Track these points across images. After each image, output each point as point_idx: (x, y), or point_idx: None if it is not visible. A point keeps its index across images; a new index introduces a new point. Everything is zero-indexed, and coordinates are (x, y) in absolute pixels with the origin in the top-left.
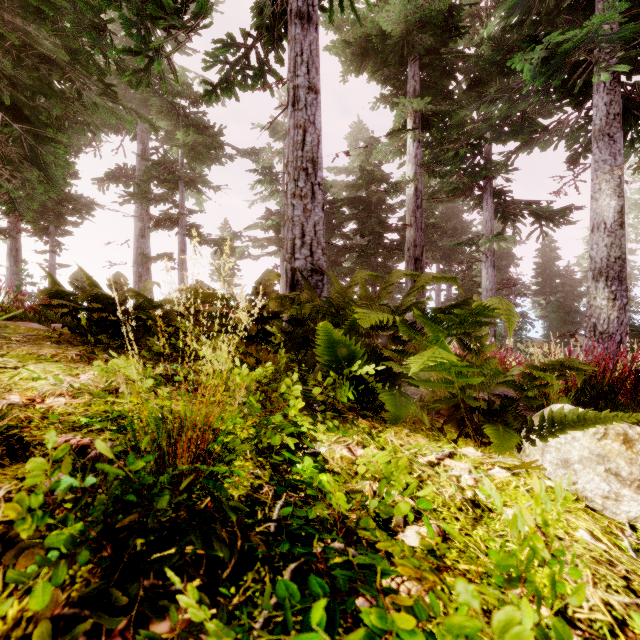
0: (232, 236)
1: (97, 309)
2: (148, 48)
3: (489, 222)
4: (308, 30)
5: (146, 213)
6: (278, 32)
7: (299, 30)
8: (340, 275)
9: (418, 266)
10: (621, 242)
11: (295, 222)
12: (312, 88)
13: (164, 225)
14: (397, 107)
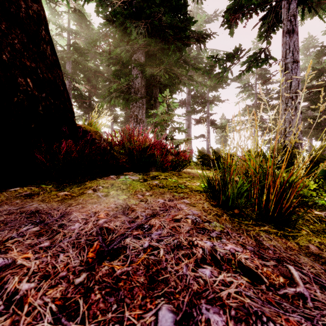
0: (227, 121)
1: (215, 159)
2: (225, 70)
3: None
4: (292, 36)
5: (190, 117)
6: (269, 32)
7: (288, 38)
8: None
9: None
10: None
11: (286, 121)
12: (295, 61)
13: (201, 122)
14: None
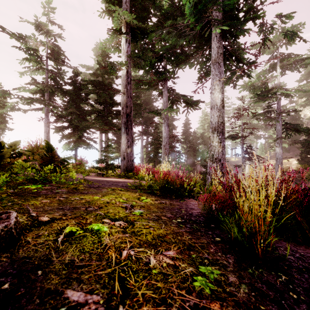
0: (1, 93)
1: None
2: None
3: (166, 103)
4: None
5: None
6: None
7: None
8: (86, 126)
9: (128, 119)
10: (223, 115)
11: None
12: None
13: None
14: (115, 14)
